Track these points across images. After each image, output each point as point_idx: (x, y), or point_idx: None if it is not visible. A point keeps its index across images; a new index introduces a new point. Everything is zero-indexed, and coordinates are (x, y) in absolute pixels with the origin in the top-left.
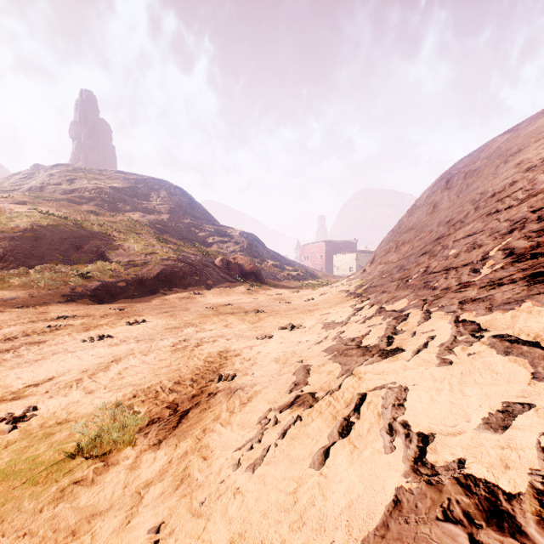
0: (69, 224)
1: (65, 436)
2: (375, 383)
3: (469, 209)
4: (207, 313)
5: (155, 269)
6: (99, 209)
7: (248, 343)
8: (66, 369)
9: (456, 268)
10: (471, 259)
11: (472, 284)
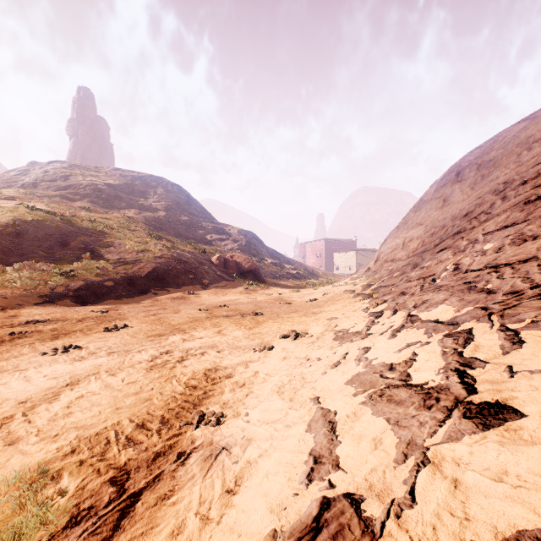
0: (56, 220)
1: None
2: (508, 515)
3: (493, 200)
4: (200, 316)
5: (147, 267)
6: (93, 206)
7: (243, 358)
8: (1, 398)
9: (511, 264)
10: (530, 253)
11: None
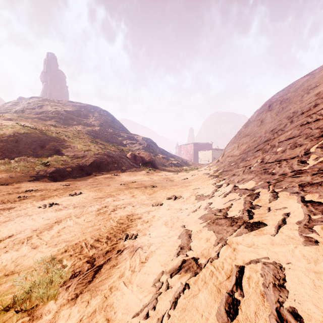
0: (37, 132)
1: (8, 287)
2: (249, 256)
3: (286, 122)
4: (121, 187)
5: (90, 159)
6: (57, 123)
7: (147, 209)
8: (23, 228)
9: (286, 160)
10: (296, 154)
11: (304, 171)
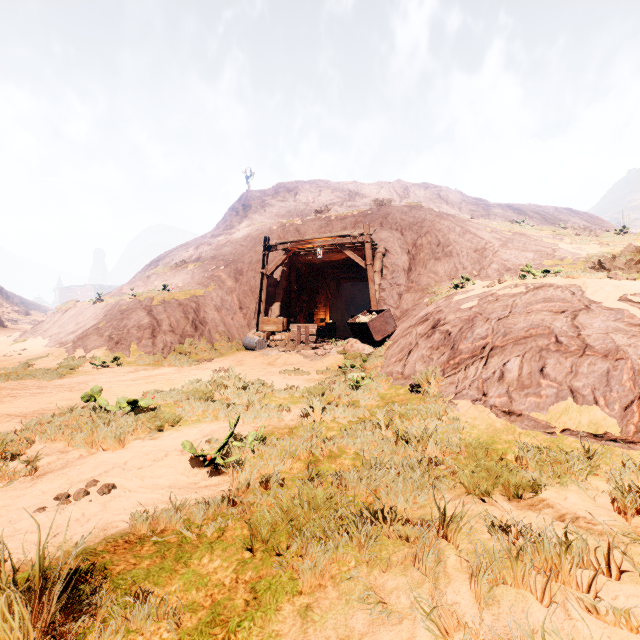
0: None
1: None
2: None
3: None
4: None
5: None
6: None
7: None
8: None
9: None
10: None
11: None
